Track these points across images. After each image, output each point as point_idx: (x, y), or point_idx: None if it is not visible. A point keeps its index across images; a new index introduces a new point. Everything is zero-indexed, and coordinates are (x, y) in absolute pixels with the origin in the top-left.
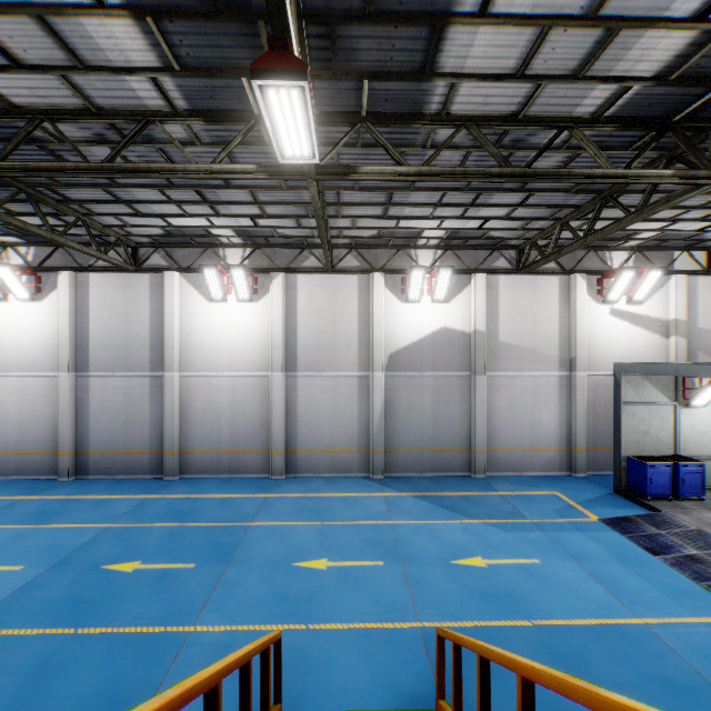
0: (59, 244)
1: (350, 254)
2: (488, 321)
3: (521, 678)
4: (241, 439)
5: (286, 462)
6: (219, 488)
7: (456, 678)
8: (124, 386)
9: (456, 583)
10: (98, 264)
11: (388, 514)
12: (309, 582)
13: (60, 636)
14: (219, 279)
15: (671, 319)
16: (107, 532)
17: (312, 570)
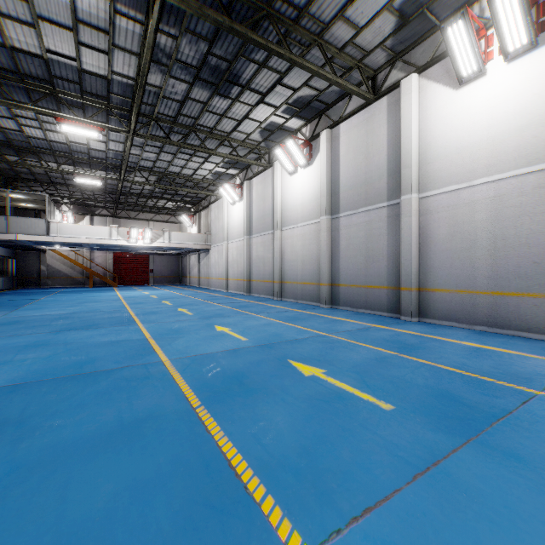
0: (321, 113)
1: None
2: None
3: None
4: (511, 275)
5: None
6: (469, 337)
7: None
8: (365, 221)
9: None
10: (345, 114)
11: None
12: None
13: (185, 402)
14: (470, 33)
15: None
16: (319, 338)
17: None
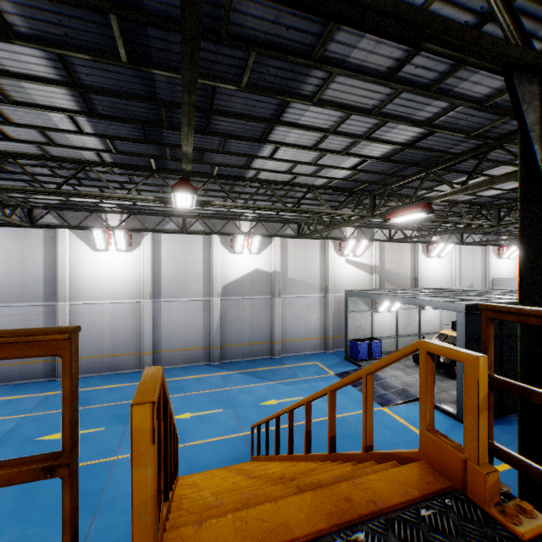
0: None
1: (198, 222)
2: (282, 265)
3: (276, 417)
4: (119, 346)
5: (153, 360)
6: (105, 382)
7: (258, 439)
8: (21, 313)
9: (261, 413)
10: None
11: (224, 385)
12: (181, 425)
13: None
14: (104, 236)
15: (374, 265)
16: (27, 419)
17: (182, 419)
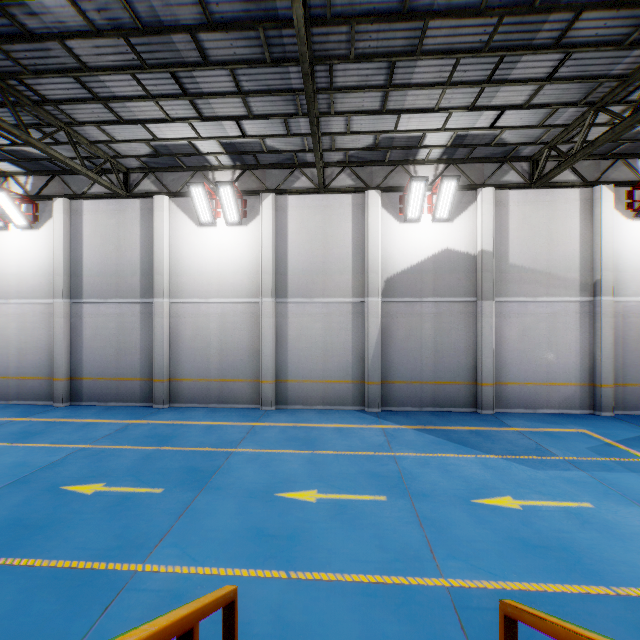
0: (55, 173)
1: (343, 173)
2: (496, 241)
3: None
4: (230, 368)
5: (276, 393)
6: (206, 416)
7: None
8: (116, 312)
9: (484, 528)
10: (91, 192)
11: (387, 446)
12: (294, 516)
13: None
14: (207, 199)
15: None
16: (80, 453)
17: (299, 502)
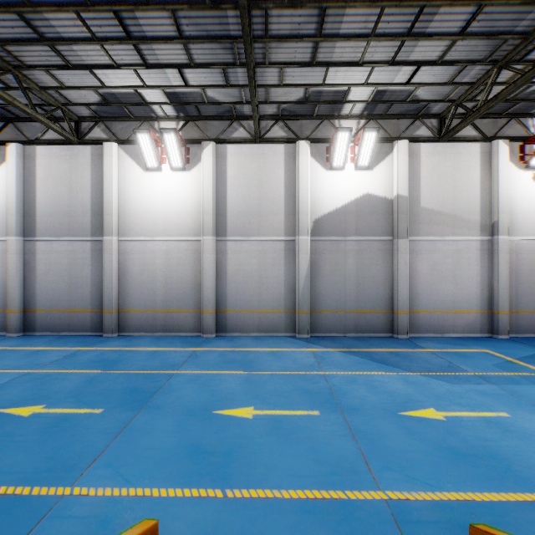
0: (9, 120)
1: (277, 125)
2: (410, 188)
3: None
4: (175, 299)
5: (216, 322)
6: (152, 343)
7: None
8: (68, 249)
9: (414, 438)
10: (44, 138)
11: (317, 366)
12: (231, 433)
13: None
14: (152, 145)
15: None
16: (25, 377)
17: (236, 419)
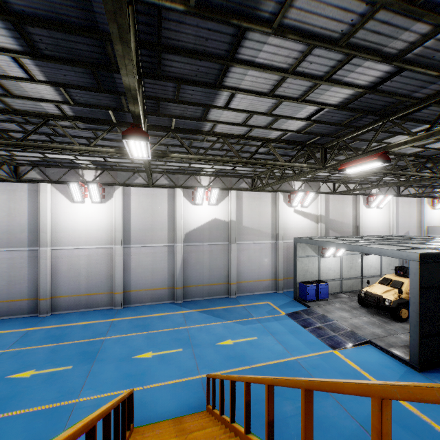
0: None
1: (163, 177)
2: (237, 215)
3: (231, 381)
4: (94, 286)
5: (123, 298)
6: (80, 318)
7: (213, 392)
8: (8, 257)
9: (218, 354)
10: None
11: (184, 323)
12: (142, 365)
13: None
14: (80, 190)
15: (319, 215)
16: (5, 355)
17: (144, 359)
